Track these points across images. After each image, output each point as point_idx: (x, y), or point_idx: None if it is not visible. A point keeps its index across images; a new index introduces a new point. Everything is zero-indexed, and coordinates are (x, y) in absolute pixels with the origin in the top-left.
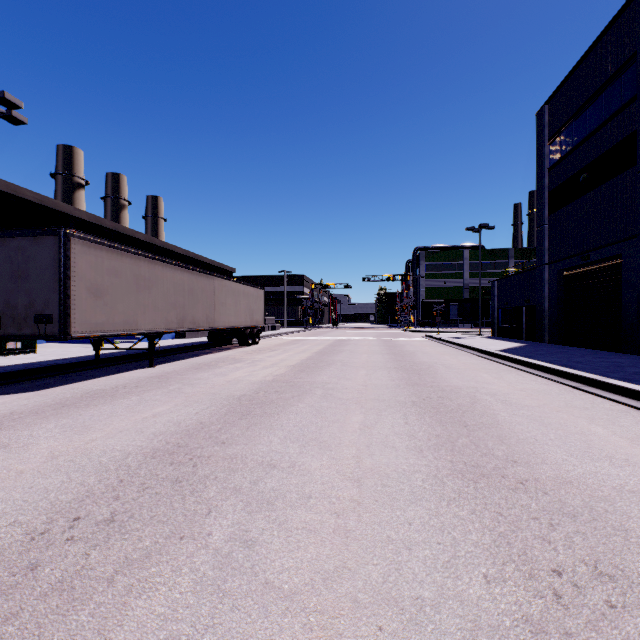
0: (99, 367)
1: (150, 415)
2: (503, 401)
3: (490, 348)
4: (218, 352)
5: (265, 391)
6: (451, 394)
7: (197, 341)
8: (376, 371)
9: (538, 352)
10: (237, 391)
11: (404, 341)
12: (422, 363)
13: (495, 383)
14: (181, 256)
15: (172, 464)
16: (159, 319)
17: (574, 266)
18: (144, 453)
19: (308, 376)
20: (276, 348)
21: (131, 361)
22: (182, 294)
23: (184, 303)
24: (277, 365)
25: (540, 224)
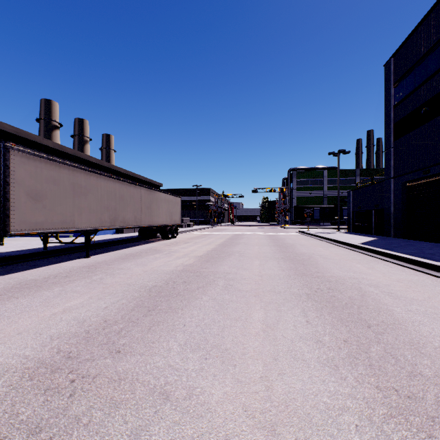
0: (46, 257)
1: (60, 310)
2: (389, 294)
3: (352, 241)
4: (144, 244)
5: (174, 282)
6: (338, 285)
7: (131, 235)
8: (267, 261)
9: (392, 245)
10: (150, 281)
11: (284, 235)
12: (303, 254)
13: (371, 273)
14: (123, 174)
15: (46, 391)
16: (94, 219)
17: (416, 179)
18: (24, 370)
19: (212, 266)
20: (189, 241)
21: (74, 252)
22: (114, 199)
23: (116, 206)
24: (188, 255)
25: (387, 148)
